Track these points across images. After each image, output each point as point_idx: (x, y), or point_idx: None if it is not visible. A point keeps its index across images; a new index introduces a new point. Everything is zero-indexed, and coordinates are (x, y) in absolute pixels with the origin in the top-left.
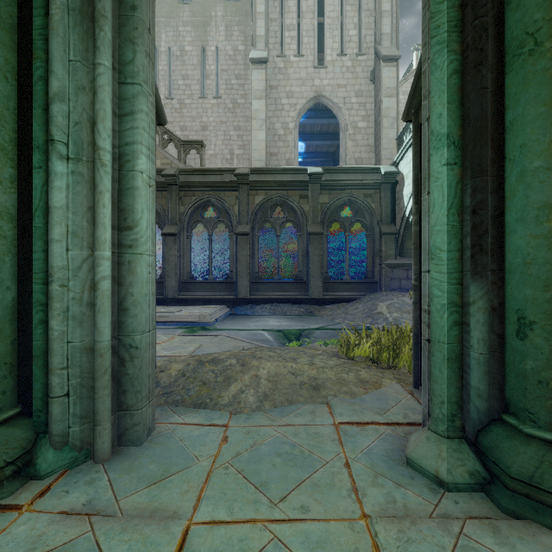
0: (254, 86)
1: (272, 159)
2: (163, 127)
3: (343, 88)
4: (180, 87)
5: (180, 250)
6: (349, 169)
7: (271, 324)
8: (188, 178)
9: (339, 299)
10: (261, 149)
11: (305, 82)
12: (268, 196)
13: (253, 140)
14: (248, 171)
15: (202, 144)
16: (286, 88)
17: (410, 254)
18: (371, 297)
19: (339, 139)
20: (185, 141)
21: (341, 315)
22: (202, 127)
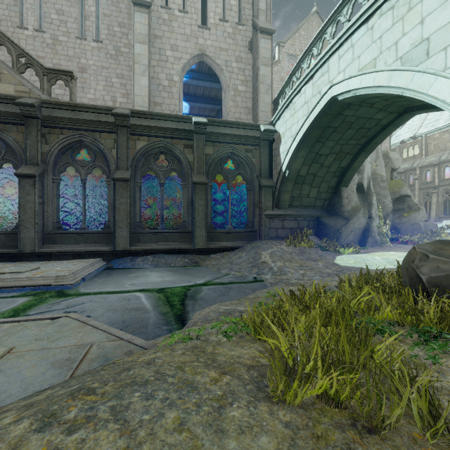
0: (136, 29)
1: (156, 108)
2: (18, 47)
3: (225, 51)
4: (54, 21)
5: (43, 196)
6: (232, 123)
7: (151, 281)
8: (53, 113)
9: (223, 248)
10: (144, 95)
11: (190, 38)
12: (151, 142)
13: (135, 84)
14: (128, 112)
15: (71, 75)
16: (171, 40)
17: (285, 206)
18: (253, 246)
19: (219, 104)
20: (48, 68)
21: (226, 264)
22: (80, 68)
